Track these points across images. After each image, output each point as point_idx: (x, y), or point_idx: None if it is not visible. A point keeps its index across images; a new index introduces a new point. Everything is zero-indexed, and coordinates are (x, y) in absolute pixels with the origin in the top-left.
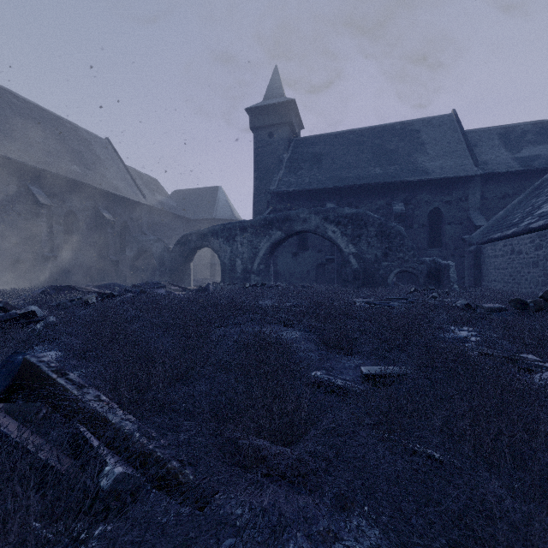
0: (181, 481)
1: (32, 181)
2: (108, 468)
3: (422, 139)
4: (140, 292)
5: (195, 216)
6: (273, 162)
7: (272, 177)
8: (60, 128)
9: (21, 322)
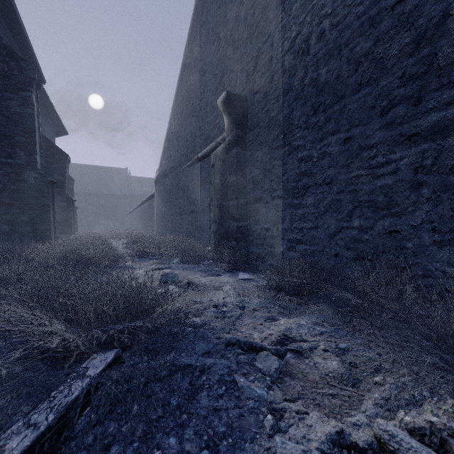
0: None
1: None
2: None
3: (114, 177)
4: None
5: None
6: None
7: None
8: None
9: None
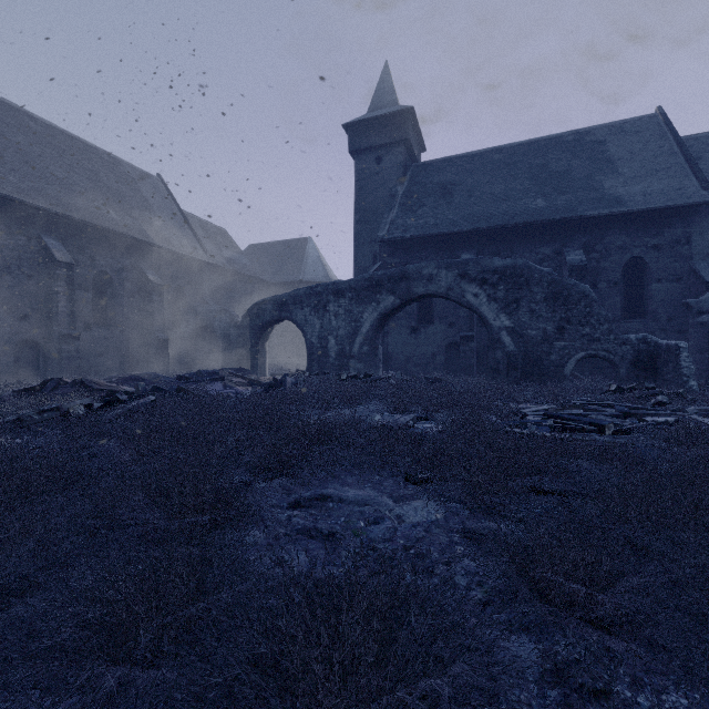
0: None
1: (49, 230)
2: None
3: (609, 153)
4: (177, 390)
5: (276, 278)
6: (382, 198)
7: (381, 220)
8: (93, 160)
9: None
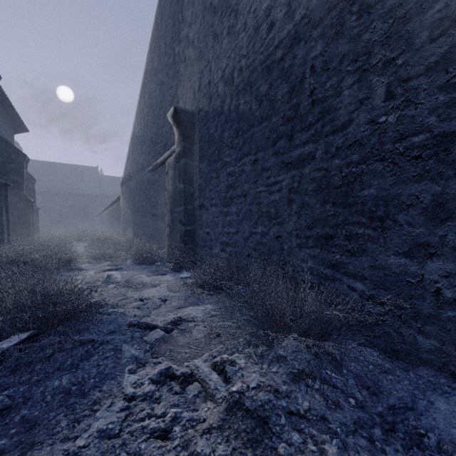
0: None
1: None
2: None
3: (84, 176)
4: None
5: None
6: None
7: None
8: None
9: None
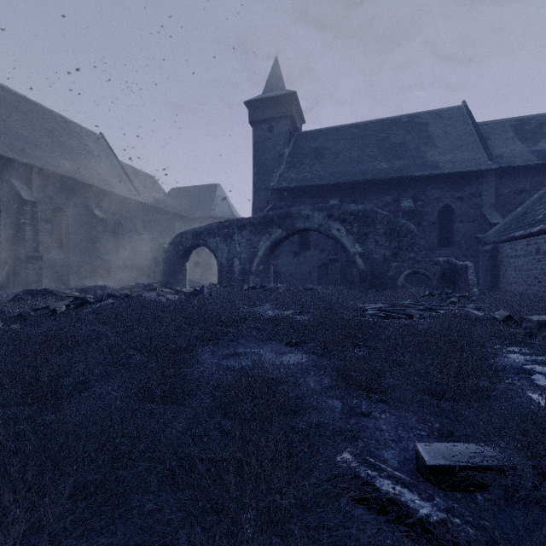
0: None
1: (16, 175)
2: None
3: (431, 132)
4: (125, 296)
5: (193, 214)
6: (273, 157)
7: (272, 173)
8: (49, 121)
9: None
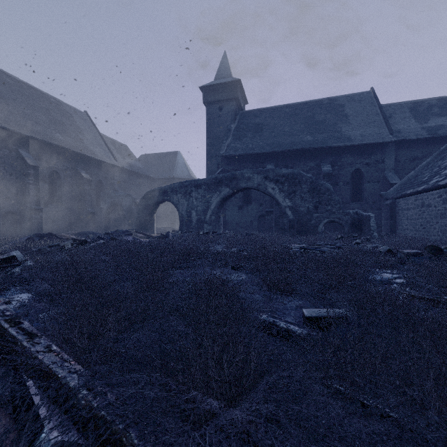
0: (125, 445)
1: (22, 146)
2: (44, 435)
3: (346, 111)
4: (111, 239)
5: (158, 175)
6: (222, 131)
7: (222, 143)
8: (46, 102)
9: (2, 266)
